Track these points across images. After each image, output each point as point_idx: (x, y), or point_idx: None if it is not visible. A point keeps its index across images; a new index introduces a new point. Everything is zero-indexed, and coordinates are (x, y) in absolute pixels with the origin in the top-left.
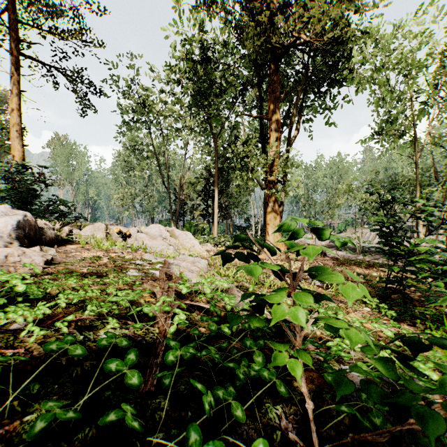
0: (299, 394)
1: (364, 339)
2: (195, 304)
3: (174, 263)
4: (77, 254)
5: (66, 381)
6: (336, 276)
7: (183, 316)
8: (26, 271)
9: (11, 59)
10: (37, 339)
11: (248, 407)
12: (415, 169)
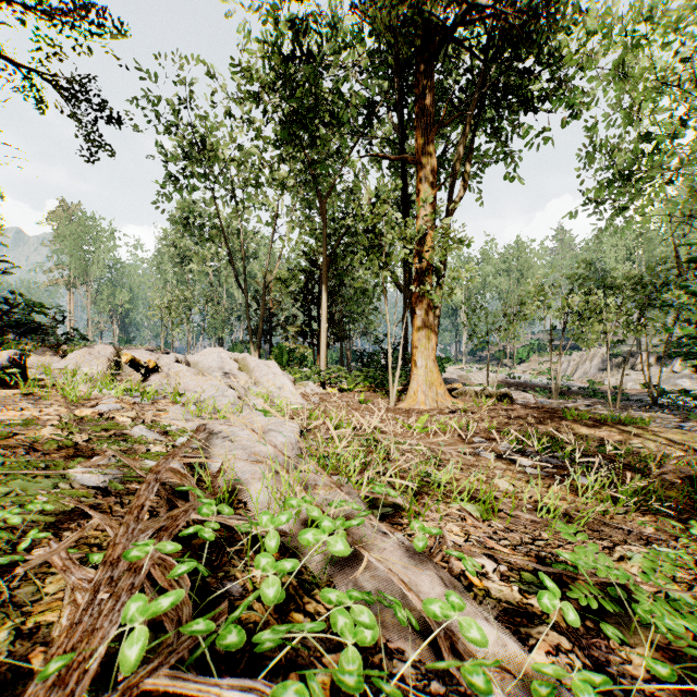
0: None
1: None
2: (198, 693)
3: (223, 432)
4: None
5: None
6: None
7: None
8: None
9: None
10: None
11: None
12: None
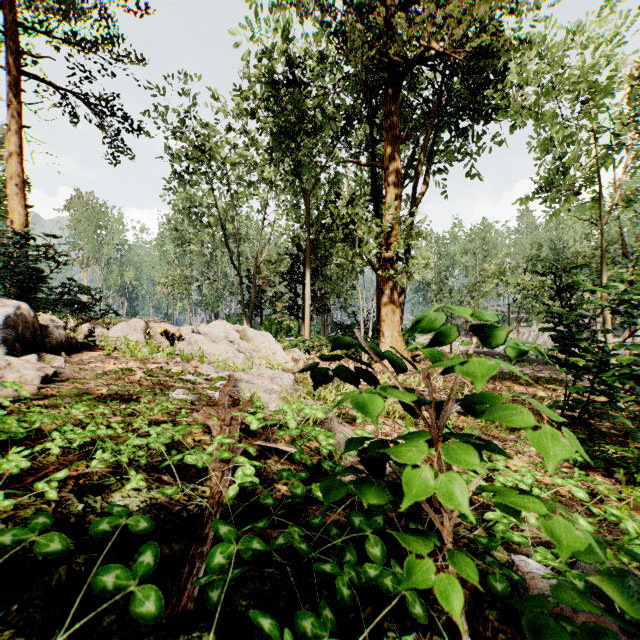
0: (444, 610)
1: (586, 541)
2: (272, 446)
3: (244, 379)
4: (98, 366)
5: (37, 596)
6: (520, 413)
7: (250, 468)
8: (10, 393)
9: (8, 80)
10: (3, 511)
11: (358, 637)
12: (601, 239)
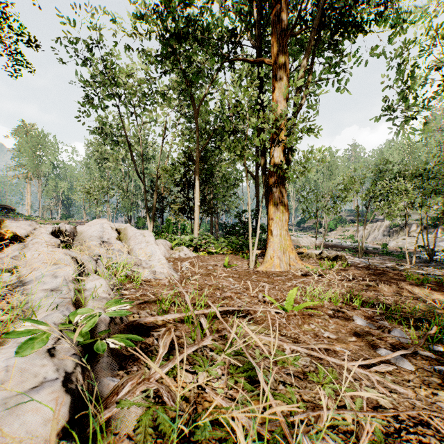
0: None
1: None
2: None
3: None
4: None
5: None
6: None
7: None
8: None
9: None
10: None
11: None
12: None
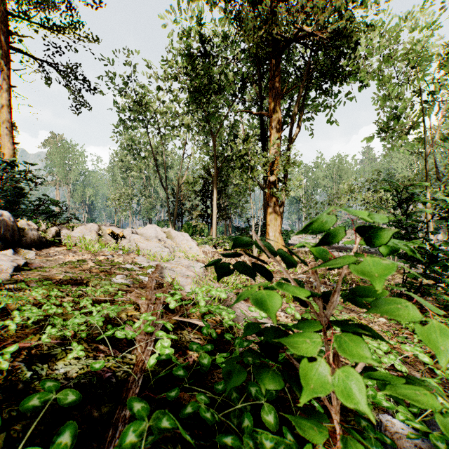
0: None
1: None
2: (186, 320)
3: (168, 267)
4: (61, 257)
5: None
6: (405, 307)
7: (167, 341)
8: None
9: (1, 53)
10: None
11: None
12: (425, 166)
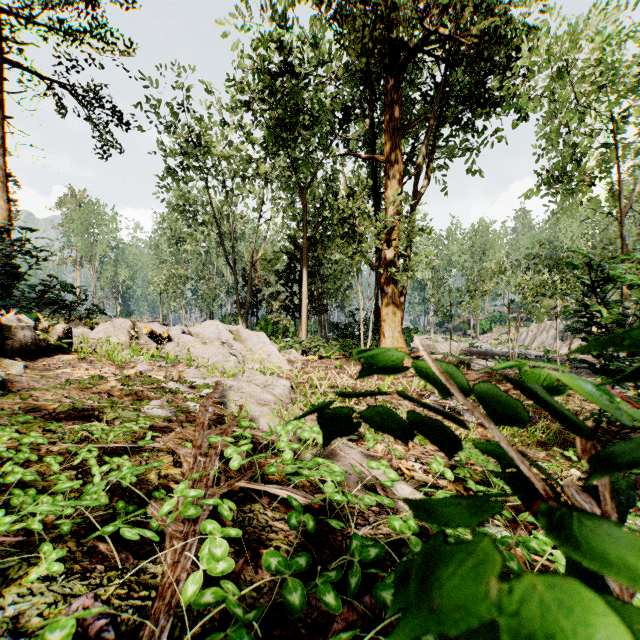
0: None
1: None
2: (260, 488)
3: (234, 387)
4: (66, 372)
5: None
6: None
7: (221, 545)
8: None
9: None
10: None
11: None
12: (621, 233)
